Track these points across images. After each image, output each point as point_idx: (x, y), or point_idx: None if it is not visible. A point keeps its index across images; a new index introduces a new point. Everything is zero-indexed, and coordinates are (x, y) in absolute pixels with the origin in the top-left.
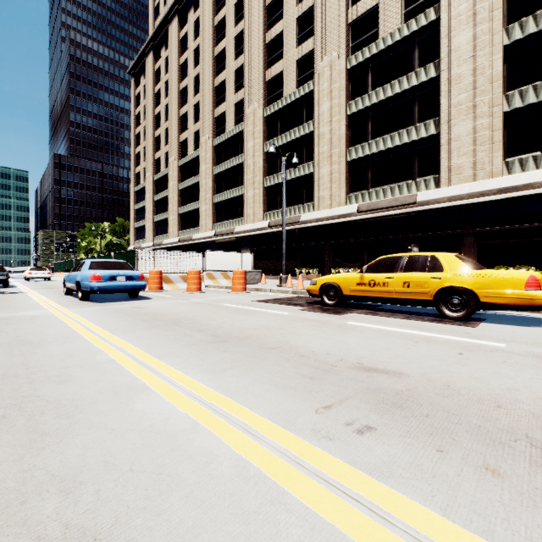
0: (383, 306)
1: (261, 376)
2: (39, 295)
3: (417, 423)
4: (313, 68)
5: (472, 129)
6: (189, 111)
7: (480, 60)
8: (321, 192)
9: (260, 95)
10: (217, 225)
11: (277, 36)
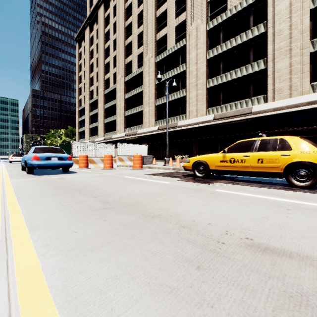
0: (238, 177)
1: (132, 262)
2: (5, 170)
3: None
4: (186, 31)
5: (289, 64)
6: (110, 61)
7: (294, 19)
8: (190, 108)
9: (153, 49)
10: (127, 129)
11: (163, 13)
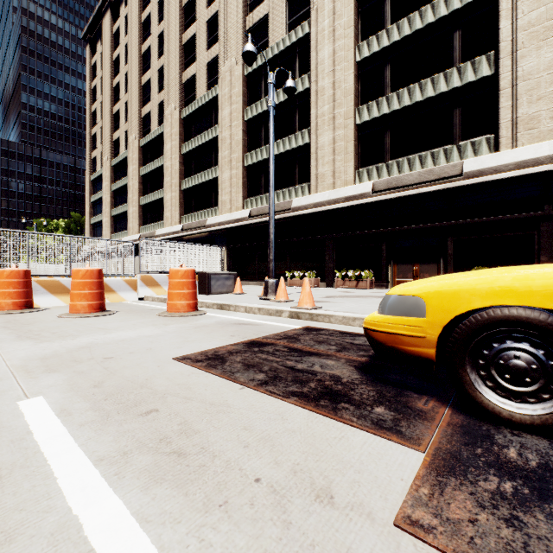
0: None
1: None
2: None
3: None
4: (309, 5)
5: None
6: (152, 78)
7: None
8: (320, 168)
9: (239, 47)
10: (185, 218)
11: None
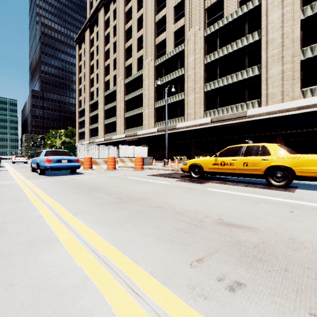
0: (229, 178)
1: (147, 230)
2: (15, 171)
3: (280, 278)
4: (184, 36)
5: (281, 71)
6: (110, 63)
7: (286, 29)
8: (189, 110)
9: (152, 53)
10: (127, 131)
11: (162, 18)
